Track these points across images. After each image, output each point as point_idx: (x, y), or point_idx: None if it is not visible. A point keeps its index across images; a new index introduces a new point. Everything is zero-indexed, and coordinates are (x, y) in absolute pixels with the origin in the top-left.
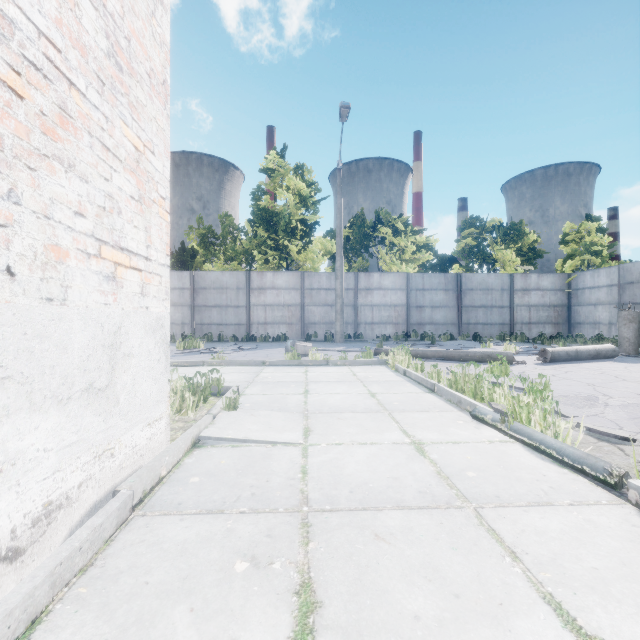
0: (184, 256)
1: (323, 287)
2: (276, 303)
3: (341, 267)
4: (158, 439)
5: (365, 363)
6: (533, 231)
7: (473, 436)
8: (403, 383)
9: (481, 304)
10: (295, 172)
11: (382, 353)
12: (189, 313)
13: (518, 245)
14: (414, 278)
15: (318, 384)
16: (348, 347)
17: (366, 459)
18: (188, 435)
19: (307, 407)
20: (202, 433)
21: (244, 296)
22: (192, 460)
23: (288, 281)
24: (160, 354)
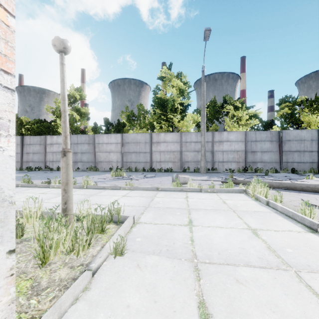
0: (119, 127)
1: (193, 141)
2: (166, 150)
3: (204, 128)
4: None
5: (228, 191)
6: None
7: None
8: (273, 215)
9: (296, 149)
10: (176, 77)
11: (240, 184)
12: (120, 156)
13: None
14: (249, 134)
15: (198, 212)
16: (210, 176)
17: None
18: None
19: (195, 249)
20: None
21: (148, 146)
22: None
23: (173, 138)
24: None
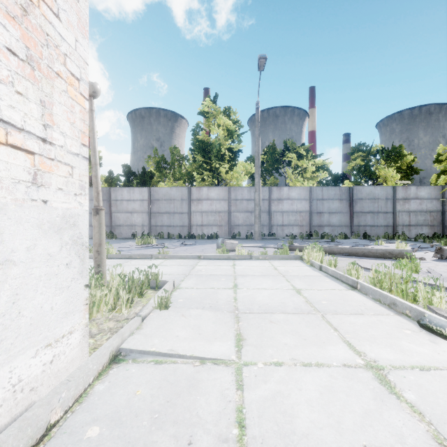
0: (145, 177)
1: (245, 198)
2: (210, 210)
3: (259, 182)
4: (67, 357)
5: (282, 258)
6: (410, 153)
7: (438, 357)
8: (322, 278)
9: (369, 210)
10: (224, 113)
11: (297, 249)
12: (147, 218)
13: (398, 164)
14: (315, 191)
15: (245, 278)
16: (265, 243)
17: (319, 397)
18: (104, 351)
19: (237, 305)
20: (124, 343)
21: (186, 205)
22: (103, 387)
23: (219, 194)
24: (70, 257)
